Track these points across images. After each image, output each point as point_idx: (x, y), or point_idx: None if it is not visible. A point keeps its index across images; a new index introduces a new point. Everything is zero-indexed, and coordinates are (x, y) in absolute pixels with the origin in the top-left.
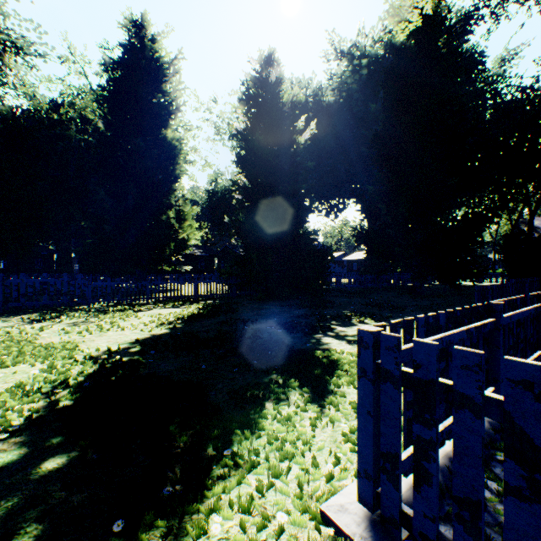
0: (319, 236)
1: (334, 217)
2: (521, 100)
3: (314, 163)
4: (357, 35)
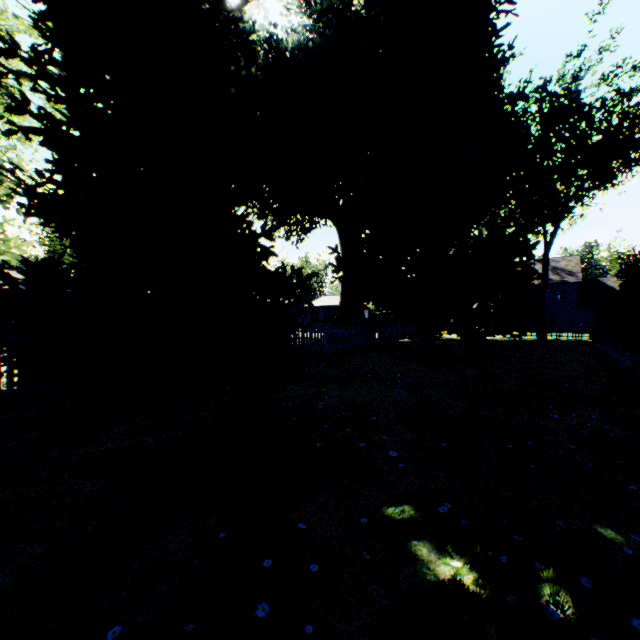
0: (274, 240)
1: (297, 240)
2: (517, 114)
3: (263, 75)
4: None
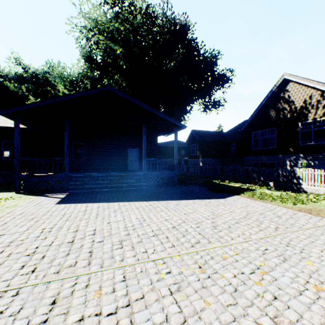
0: None
1: None
2: None
3: None
4: (37, 71)
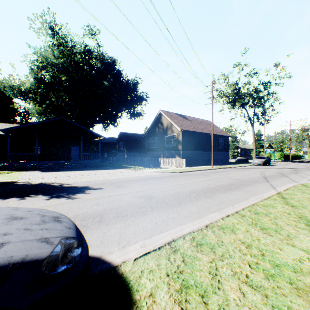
0: None
1: None
2: None
3: None
4: None
